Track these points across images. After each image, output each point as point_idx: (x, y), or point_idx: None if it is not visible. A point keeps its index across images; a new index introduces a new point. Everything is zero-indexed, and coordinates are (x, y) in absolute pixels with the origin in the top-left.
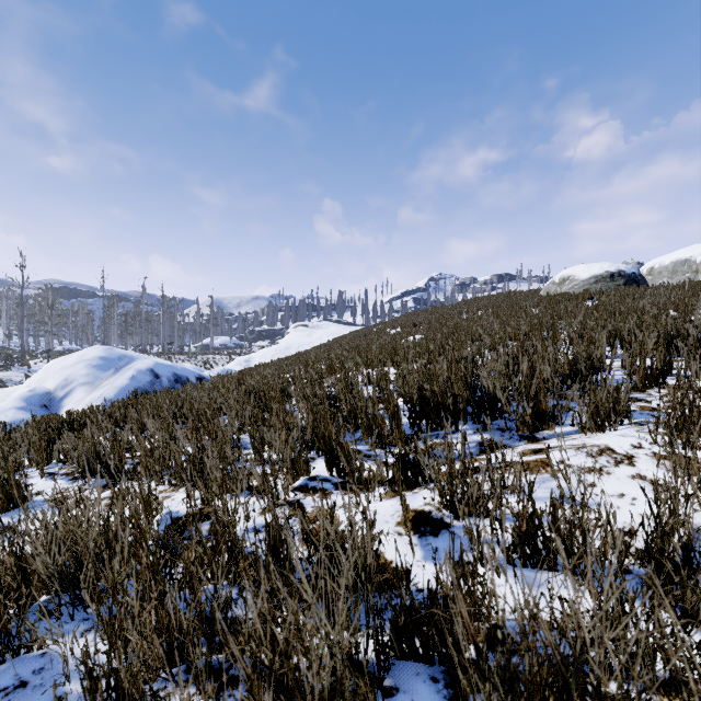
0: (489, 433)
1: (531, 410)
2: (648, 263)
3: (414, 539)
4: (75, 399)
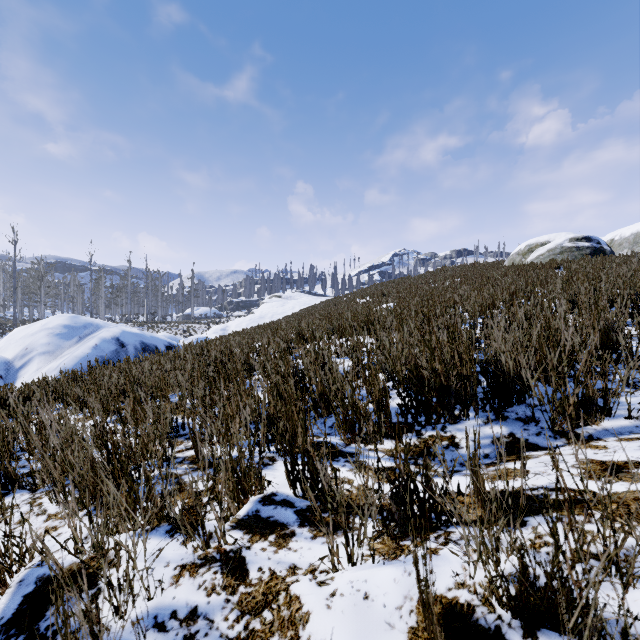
0: (505, 424)
1: (575, 397)
2: (608, 235)
3: None
4: (32, 369)
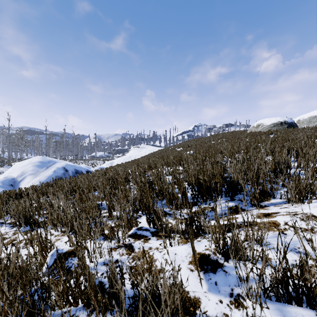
0: (234, 202)
1: (259, 190)
2: (297, 118)
3: (201, 274)
4: (26, 181)
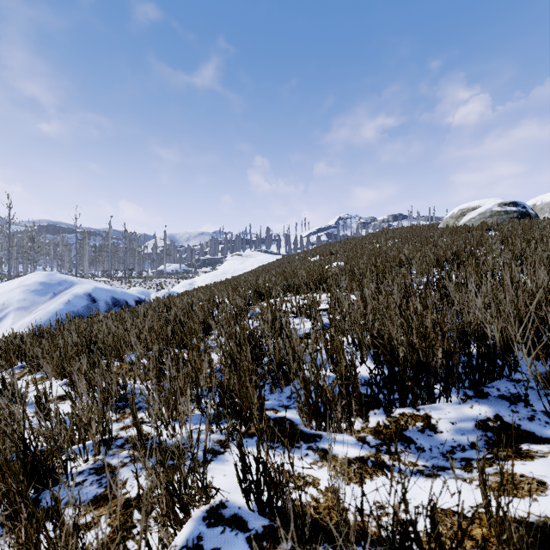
0: (487, 403)
1: None
2: (530, 201)
3: None
4: (7, 324)
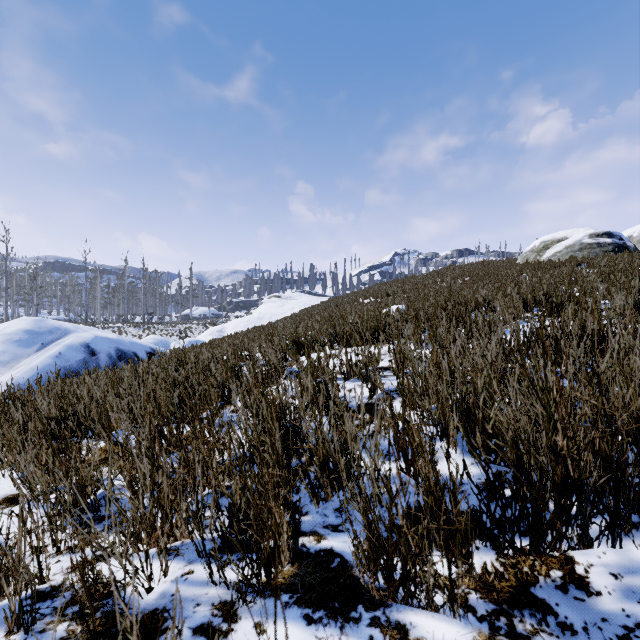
0: None
1: None
2: (625, 232)
3: None
4: None
